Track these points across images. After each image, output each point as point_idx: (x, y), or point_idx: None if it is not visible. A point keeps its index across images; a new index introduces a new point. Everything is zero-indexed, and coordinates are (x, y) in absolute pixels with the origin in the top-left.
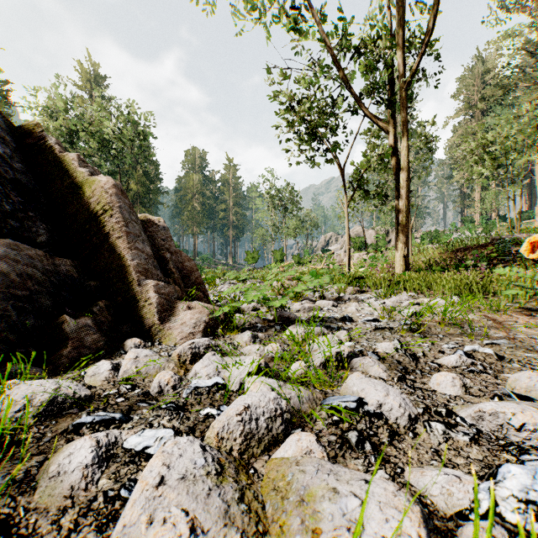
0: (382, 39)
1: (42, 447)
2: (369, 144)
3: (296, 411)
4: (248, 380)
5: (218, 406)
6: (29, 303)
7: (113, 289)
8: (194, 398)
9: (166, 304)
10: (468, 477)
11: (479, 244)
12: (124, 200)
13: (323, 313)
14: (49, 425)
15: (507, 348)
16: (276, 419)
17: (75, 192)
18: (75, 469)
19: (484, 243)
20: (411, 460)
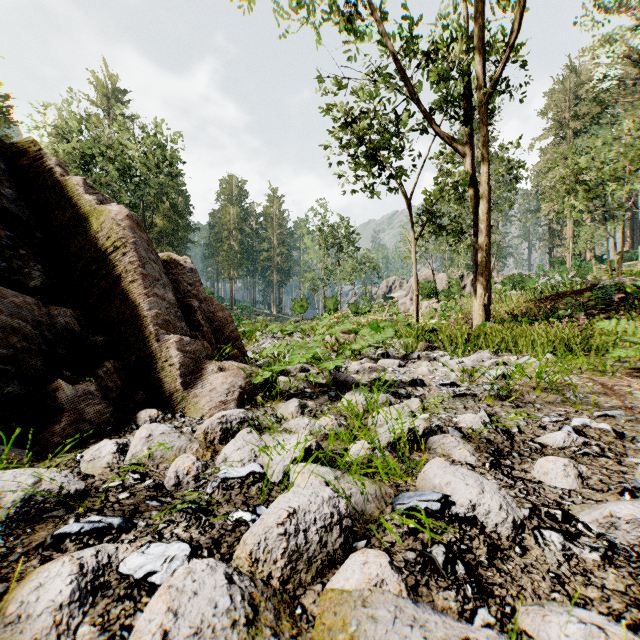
0: (457, 43)
1: (6, 570)
2: (441, 170)
3: (359, 514)
4: (294, 469)
5: (254, 507)
6: (12, 365)
7: (126, 346)
8: (222, 495)
9: (192, 365)
10: (616, 628)
11: (573, 290)
12: (141, 235)
13: (387, 375)
14: (21, 535)
15: (625, 422)
16: (332, 528)
17: (79, 225)
18: (43, 611)
19: (579, 289)
20: (523, 591)
